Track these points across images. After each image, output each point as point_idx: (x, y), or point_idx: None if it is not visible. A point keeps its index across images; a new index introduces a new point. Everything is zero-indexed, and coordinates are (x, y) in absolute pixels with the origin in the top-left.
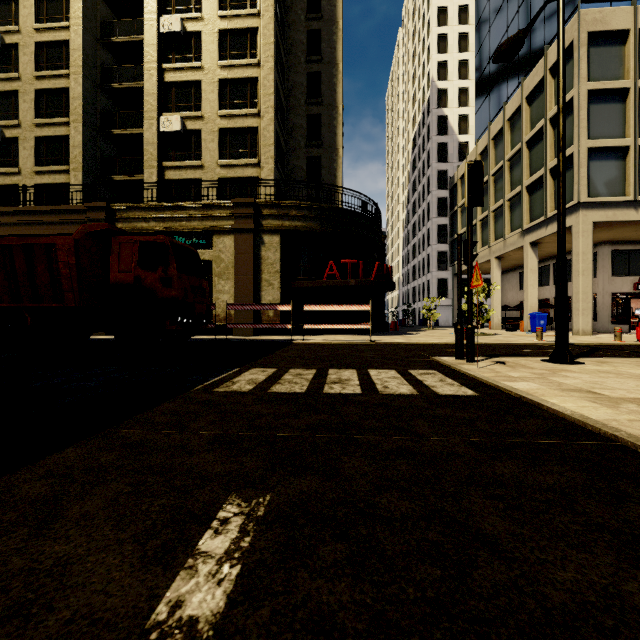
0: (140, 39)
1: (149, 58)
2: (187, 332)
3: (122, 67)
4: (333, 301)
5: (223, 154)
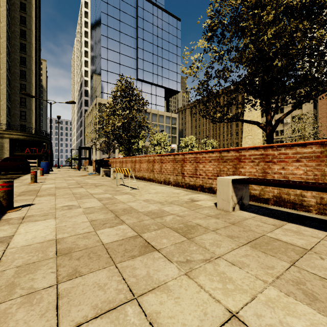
0: None
1: None
2: None
3: None
4: (30, 158)
5: None
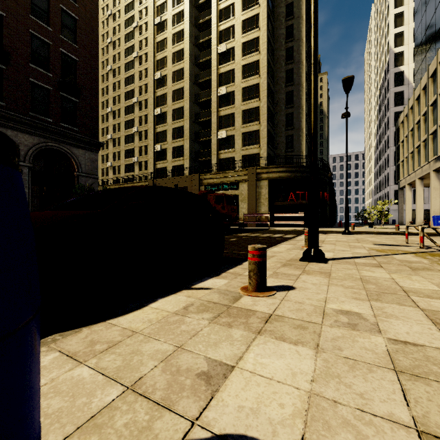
0: (209, 98)
1: (213, 108)
2: (229, 224)
3: (202, 112)
4: (296, 211)
5: (243, 144)
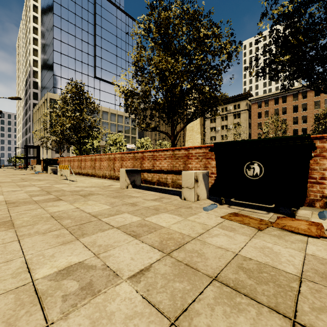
0: None
1: None
2: None
3: None
4: None
5: None
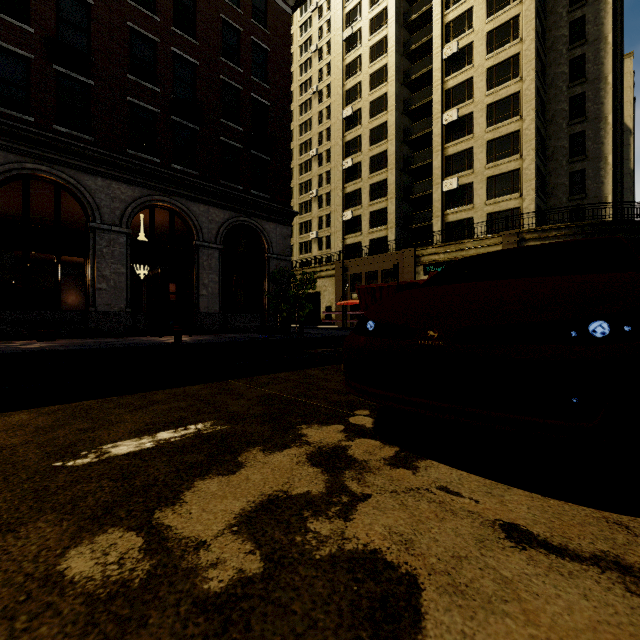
0: (428, 131)
1: (436, 145)
2: None
3: (416, 154)
4: None
5: (489, 195)
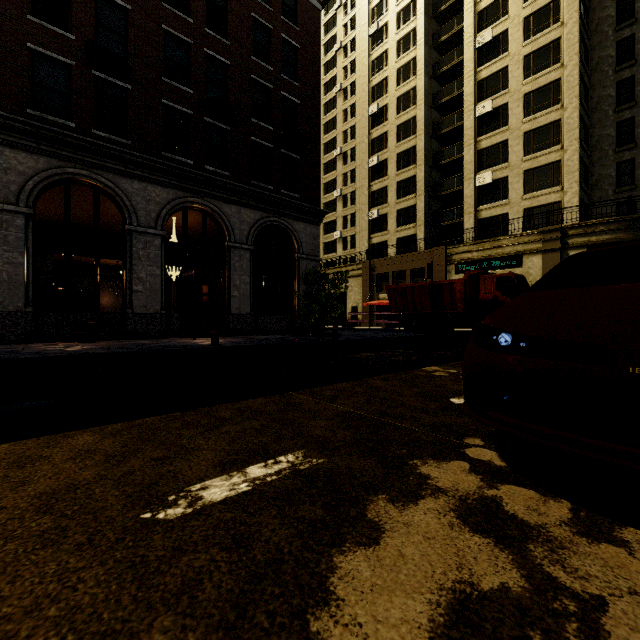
0: (459, 125)
1: (467, 138)
2: None
3: (446, 149)
4: None
5: (527, 189)
